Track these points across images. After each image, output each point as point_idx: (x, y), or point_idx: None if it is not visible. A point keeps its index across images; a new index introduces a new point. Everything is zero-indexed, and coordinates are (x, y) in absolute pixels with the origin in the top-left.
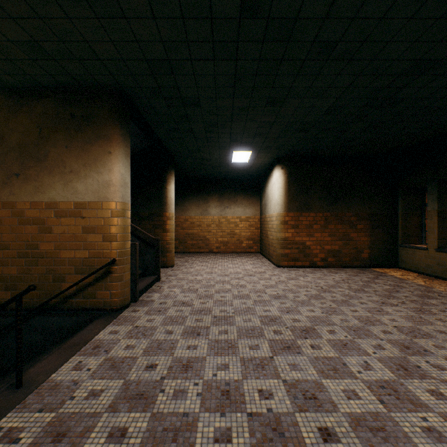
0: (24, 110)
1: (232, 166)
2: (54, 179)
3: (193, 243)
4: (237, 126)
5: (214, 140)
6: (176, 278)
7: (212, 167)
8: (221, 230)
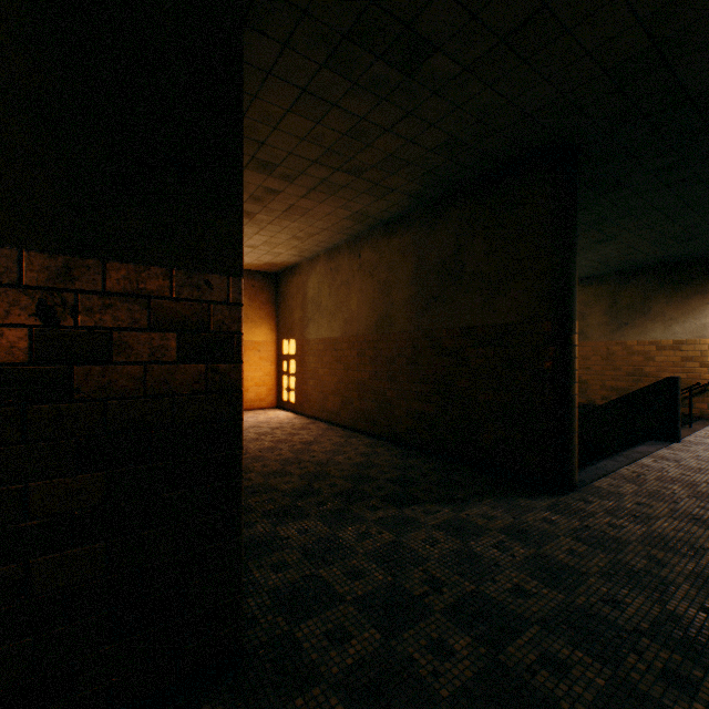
0: (630, 282)
1: None
2: (654, 325)
3: None
4: None
5: None
6: None
7: None
8: None
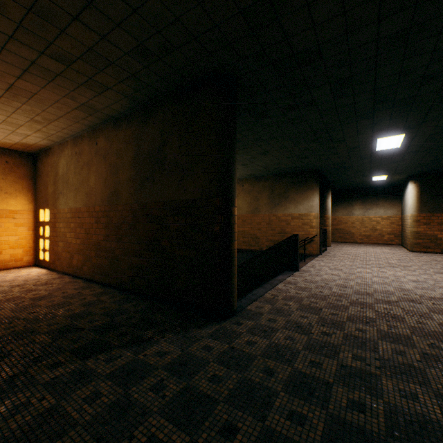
0: (280, 181)
1: (373, 182)
2: (290, 205)
3: (340, 235)
4: (374, 169)
5: (359, 174)
6: (335, 251)
7: (356, 184)
8: (363, 227)
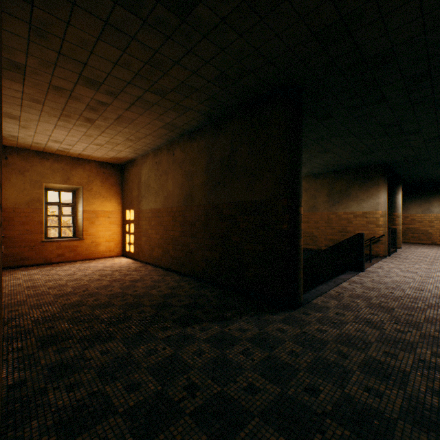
0: (340, 178)
1: None
2: (352, 203)
3: (413, 235)
4: None
5: (439, 166)
6: (406, 252)
7: (435, 177)
8: None
